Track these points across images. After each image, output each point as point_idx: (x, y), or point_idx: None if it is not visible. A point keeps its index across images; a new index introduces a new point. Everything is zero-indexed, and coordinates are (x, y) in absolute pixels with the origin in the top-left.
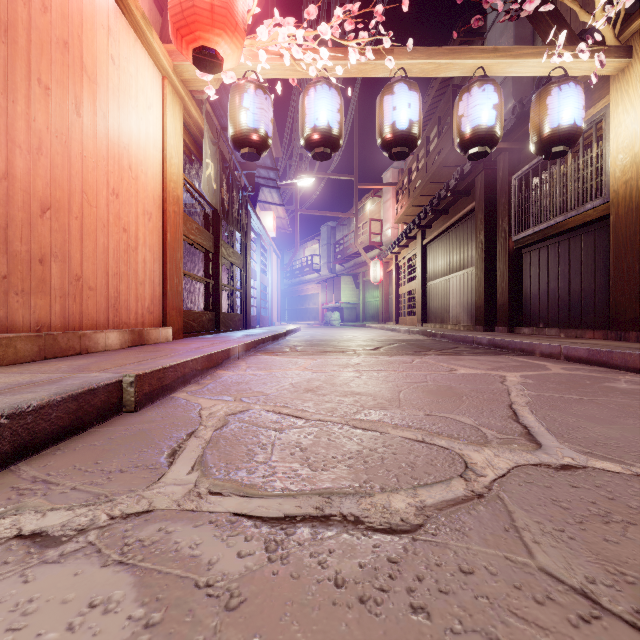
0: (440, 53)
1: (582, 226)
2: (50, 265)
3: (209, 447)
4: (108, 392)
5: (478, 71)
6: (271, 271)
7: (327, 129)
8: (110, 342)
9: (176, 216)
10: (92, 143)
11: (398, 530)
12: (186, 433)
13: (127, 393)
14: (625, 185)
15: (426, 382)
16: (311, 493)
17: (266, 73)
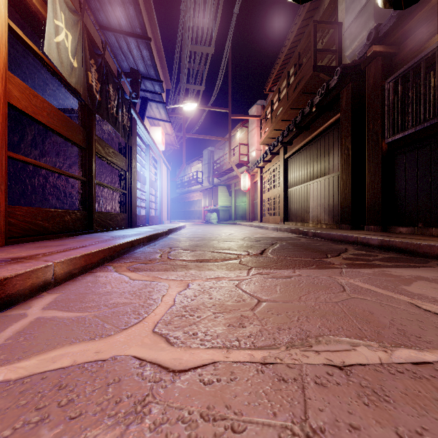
0: None
1: None
2: None
3: None
4: None
5: None
6: (161, 178)
7: None
8: None
9: None
10: None
11: None
12: None
13: None
14: None
15: None
16: None
17: None
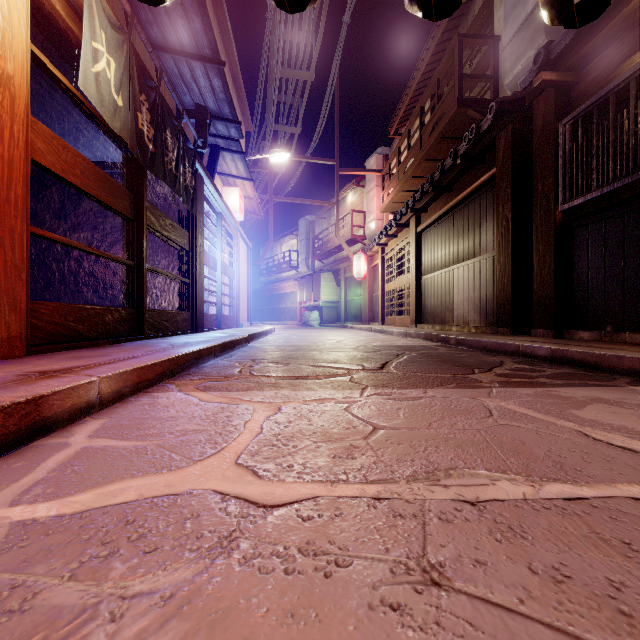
0: None
1: None
2: None
3: None
4: None
5: None
6: (238, 261)
7: None
8: None
9: None
10: None
11: None
12: None
13: None
14: None
15: None
16: None
17: None
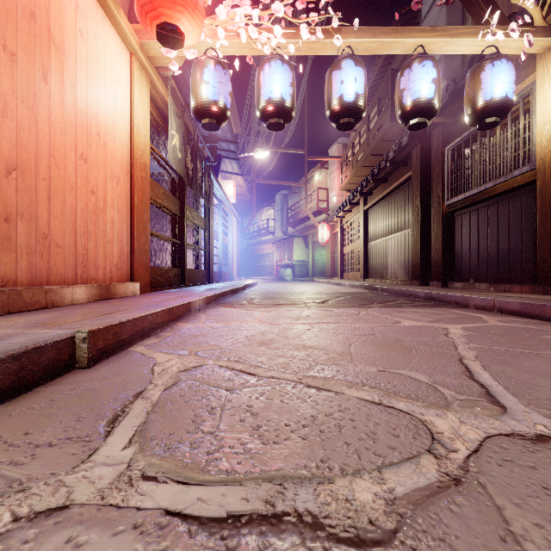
0: (383, 32)
1: (510, 191)
2: (16, 223)
3: (154, 411)
4: (58, 349)
5: (418, 49)
6: (232, 233)
7: (280, 101)
8: (77, 296)
9: (143, 181)
10: (60, 110)
11: (367, 540)
12: (133, 393)
13: (80, 349)
14: None
15: (374, 335)
16: (260, 477)
17: (225, 51)
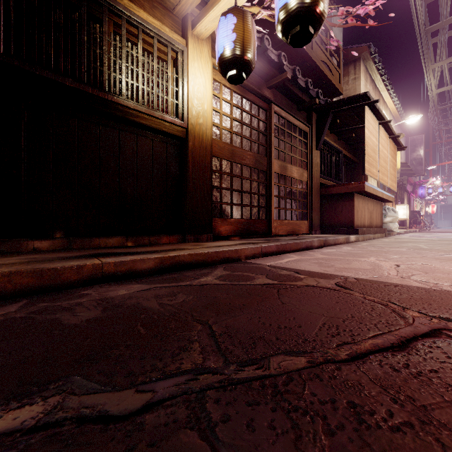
0: None
1: (146, 129)
2: None
3: None
4: None
5: None
6: None
7: None
8: None
9: None
10: None
11: None
12: None
13: None
14: (200, 126)
15: None
16: None
17: None
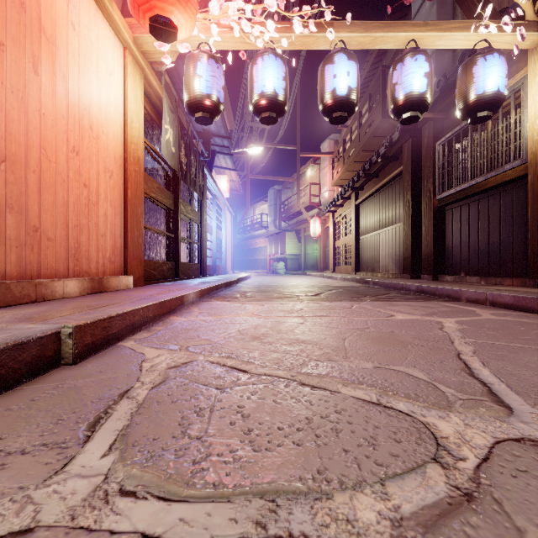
0: (376, 27)
1: (501, 185)
2: (5, 216)
3: (139, 413)
4: (41, 345)
5: (410, 44)
6: (225, 227)
7: (273, 95)
8: (68, 290)
9: (137, 175)
10: (51, 102)
11: None
12: (119, 392)
13: (65, 345)
14: None
15: (368, 329)
16: (251, 492)
17: (218, 45)
